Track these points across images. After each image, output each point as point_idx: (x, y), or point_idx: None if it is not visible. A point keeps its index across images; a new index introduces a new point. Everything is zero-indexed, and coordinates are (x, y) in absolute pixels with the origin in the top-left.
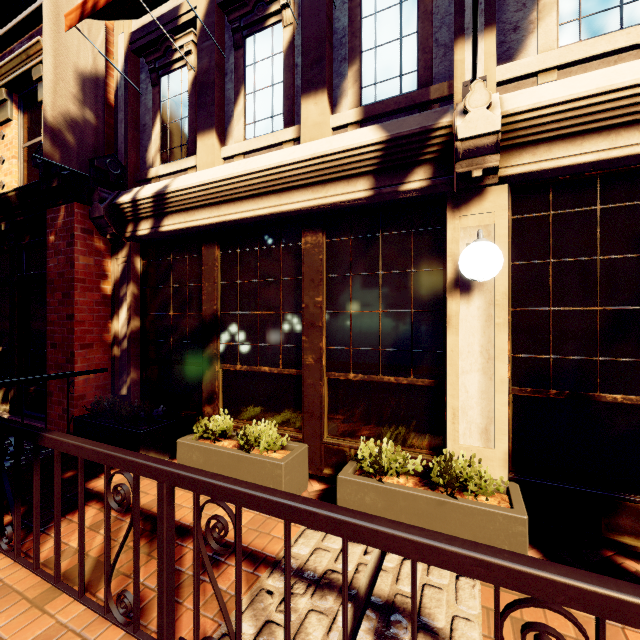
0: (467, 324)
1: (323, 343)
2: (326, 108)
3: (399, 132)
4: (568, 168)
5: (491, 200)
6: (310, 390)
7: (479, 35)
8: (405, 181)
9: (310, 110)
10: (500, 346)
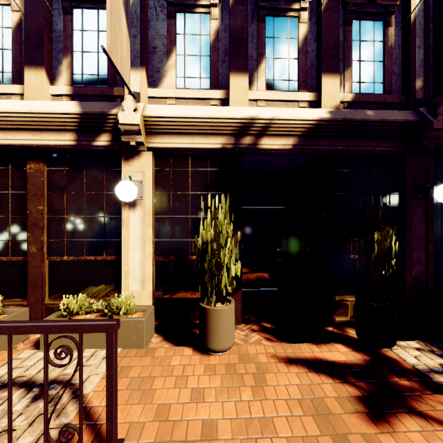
0: (133, 224)
1: (44, 237)
2: (44, 80)
3: (88, 111)
4: (176, 149)
5: (144, 158)
6: (34, 270)
7: (137, 69)
8: (96, 140)
9: (32, 78)
10: (148, 235)
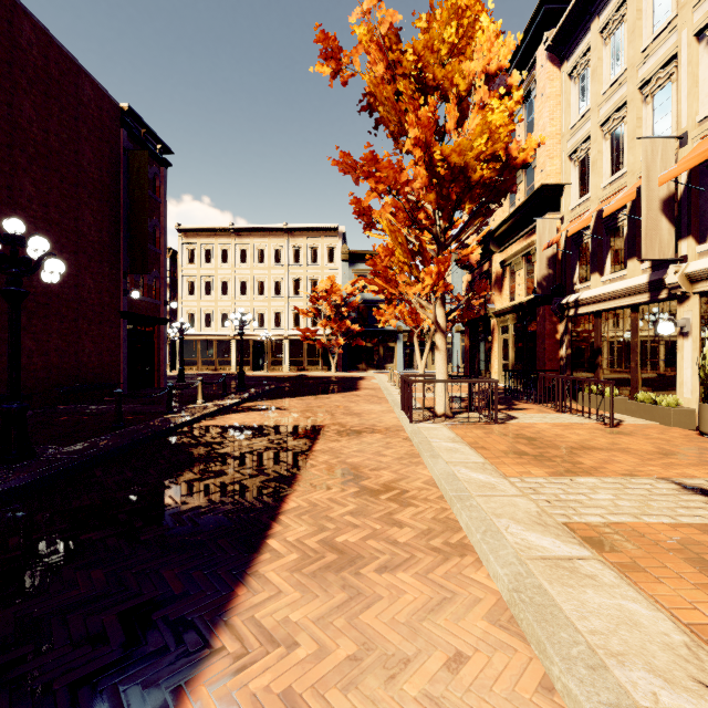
0: (686, 349)
1: (638, 358)
2: (635, 264)
3: (651, 280)
4: None
5: (691, 301)
6: (632, 377)
7: (686, 237)
8: (659, 295)
9: (630, 265)
10: (694, 357)
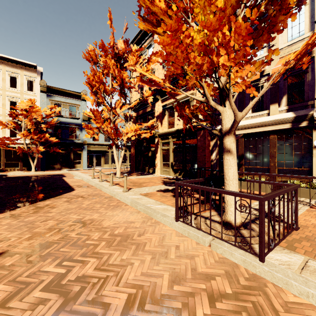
0: None
1: (276, 160)
2: (277, 107)
3: (298, 115)
4: None
5: None
6: (272, 171)
7: None
8: (300, 124)
9: (272, 107)
10: None
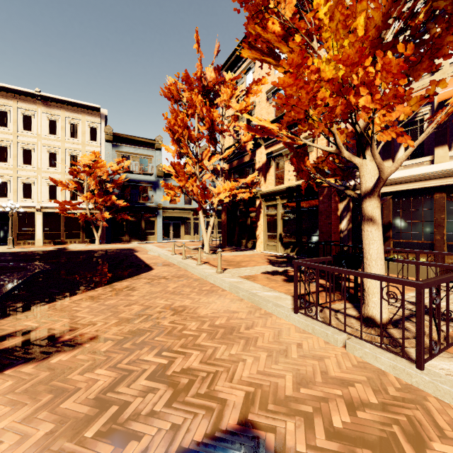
0: None
1: (444, 232)
2: (447, 151)
3: None
4: None
5: None
6: (438, 248)
7: None
8: None
9: (439, 152)
10: None
